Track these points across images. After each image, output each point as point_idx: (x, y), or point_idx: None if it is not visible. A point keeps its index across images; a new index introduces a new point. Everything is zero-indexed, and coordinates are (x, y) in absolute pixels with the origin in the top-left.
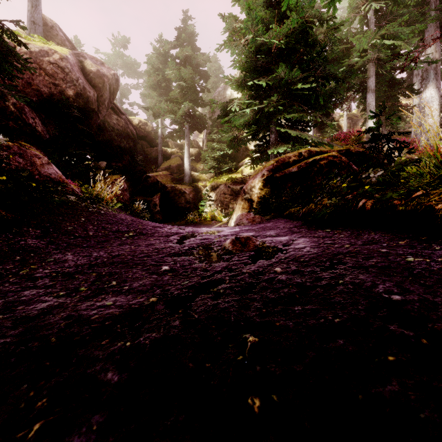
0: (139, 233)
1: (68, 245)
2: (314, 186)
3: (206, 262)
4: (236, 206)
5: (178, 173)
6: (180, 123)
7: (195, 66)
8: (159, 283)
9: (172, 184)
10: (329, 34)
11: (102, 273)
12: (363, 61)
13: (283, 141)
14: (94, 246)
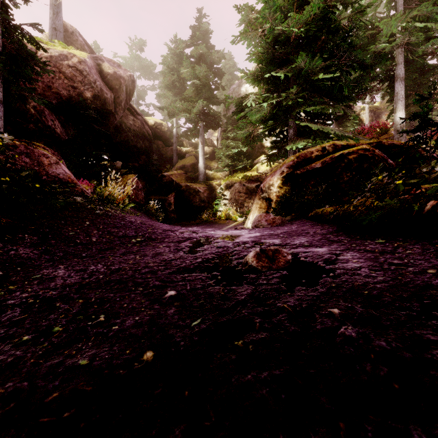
0: (147, 238)
1: (64, 255)
2: (341, 183)
3: (224, 285)
4: (253, 206)
5: (193, 171)
6: (195, 121)
7: (209, 64)
8: (161, 321)
9: (186, 183)
10: (354, 19)
11: (91, 299)
12: (391, 47)
13: (302, 136)
14: (94, 256)
